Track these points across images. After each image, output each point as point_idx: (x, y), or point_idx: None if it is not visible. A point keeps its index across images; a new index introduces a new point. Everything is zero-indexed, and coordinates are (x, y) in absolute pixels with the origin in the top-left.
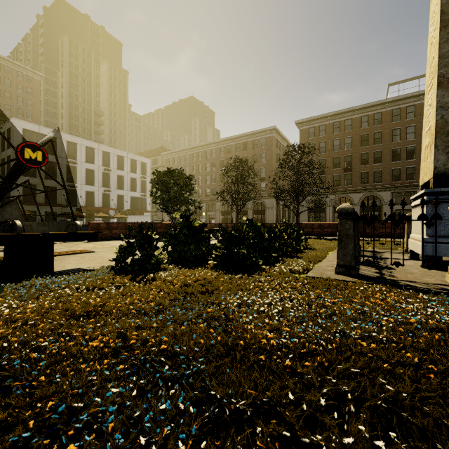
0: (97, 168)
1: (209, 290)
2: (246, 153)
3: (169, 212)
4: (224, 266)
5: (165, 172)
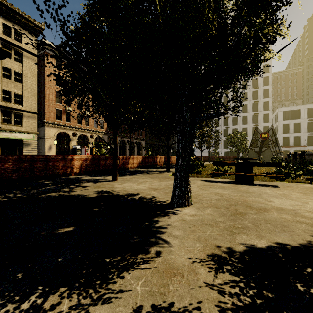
0: None
1: None
2: None
3: None
4: None
5: None
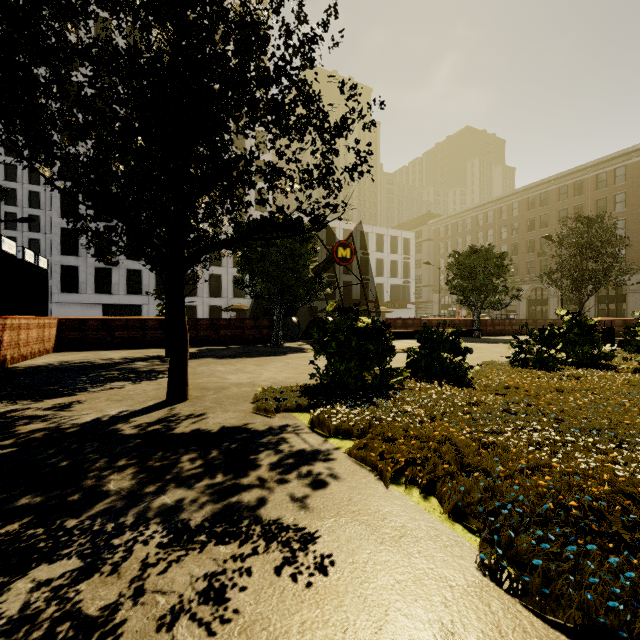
0: None
1: None
2: (581, 200)
3: (471, 305)
4: None
5: (468, 253)
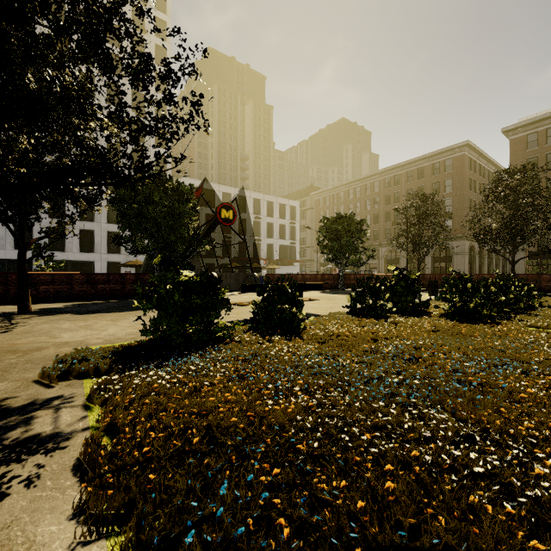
0: (248, 216)
1: (461, 332)
2: (422, 183)
3: (337, 263)
4: (454, 317)
5: (335, 219)
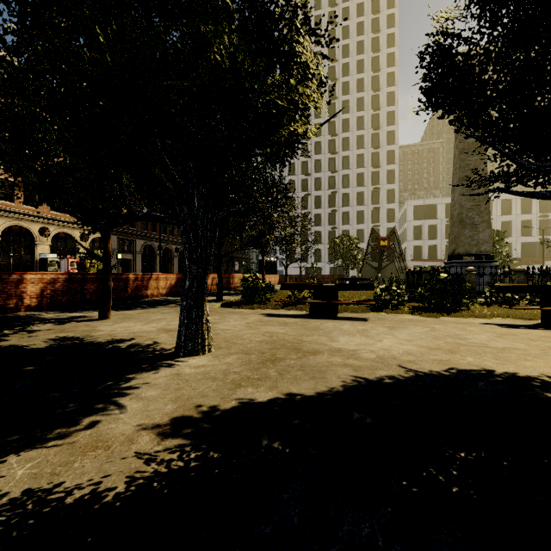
0: None
1: None
2: None
3: None
4: None
5: None
